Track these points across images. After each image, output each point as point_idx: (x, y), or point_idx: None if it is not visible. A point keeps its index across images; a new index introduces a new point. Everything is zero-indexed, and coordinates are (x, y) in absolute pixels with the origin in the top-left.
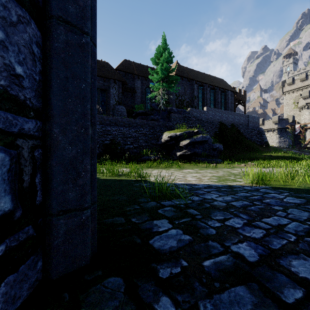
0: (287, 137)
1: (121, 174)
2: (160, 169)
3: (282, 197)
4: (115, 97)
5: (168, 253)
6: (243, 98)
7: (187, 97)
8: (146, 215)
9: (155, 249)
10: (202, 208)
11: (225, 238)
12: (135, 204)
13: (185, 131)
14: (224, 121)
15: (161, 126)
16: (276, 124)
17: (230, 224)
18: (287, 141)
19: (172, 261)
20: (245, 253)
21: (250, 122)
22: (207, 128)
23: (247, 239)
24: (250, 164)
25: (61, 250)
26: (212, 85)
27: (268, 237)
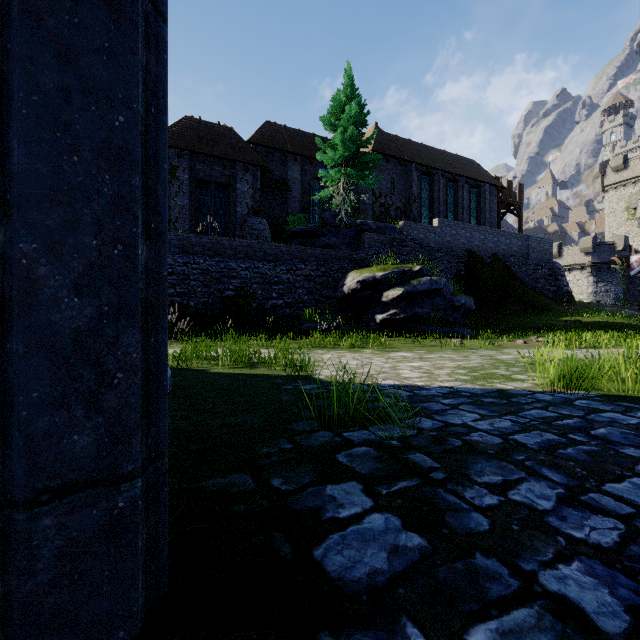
0: (613, 283)
1: (256, 361)
2: (341, 350)
3: (634, 423)
4: (247, 199)
5: (365, 593)
6: (517, 200)
7: (398, 199)
8: (306, 470)
9: (330, 580)
10: (445, 450)
11: (518, 545)
12: (283, 437)
13: (393, 270)
14: (478, 248)
15: (343, 260)
16: (588, 255)
17: (524, 499)
18: (612, 290)
19: (377, 626)
20: (586, 601)
21: (532, 250)
22: (440, 264)
23: (579, 550)
24: (535, 341)
25: (47, 609)
26: (451, 173)
27: (635, 543)
